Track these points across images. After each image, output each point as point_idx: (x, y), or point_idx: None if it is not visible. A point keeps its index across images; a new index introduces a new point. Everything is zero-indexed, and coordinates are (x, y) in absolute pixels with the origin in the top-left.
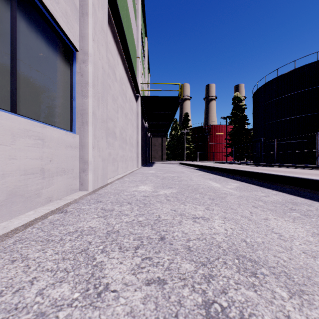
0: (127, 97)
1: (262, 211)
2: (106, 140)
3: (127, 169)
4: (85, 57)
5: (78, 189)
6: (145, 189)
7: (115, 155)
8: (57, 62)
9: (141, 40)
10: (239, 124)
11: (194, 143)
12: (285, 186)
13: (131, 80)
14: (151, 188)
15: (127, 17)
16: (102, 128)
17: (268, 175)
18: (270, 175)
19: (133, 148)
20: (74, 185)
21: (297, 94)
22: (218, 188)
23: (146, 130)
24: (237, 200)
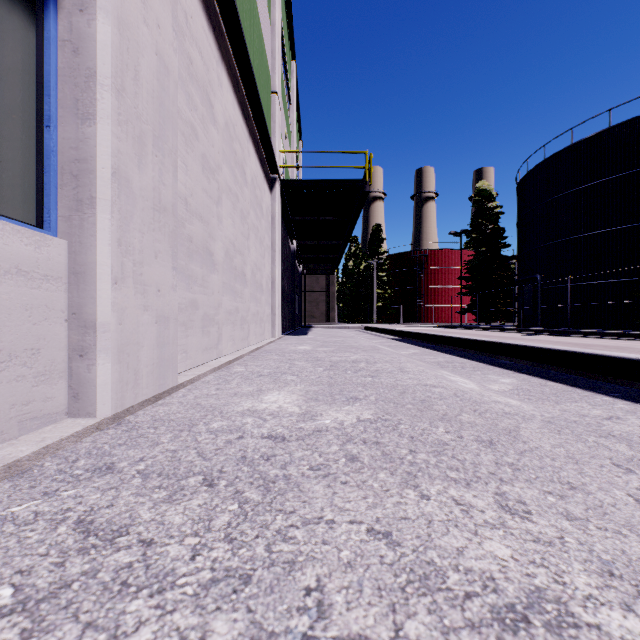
0: (248, 174)
1: None
2: (175, 265)
3: (248, 342)
4: None
5: (63, 413)
6: (280, 404)
7: (213, 308)
8: None
9: (283, 63)
10: (489, 247)
11: (392, 287)
12: None
13: (258, 140)
14: (299, 402)
15: None
16: (158, 229)
17: (594, 358)
18: (600, 358)
19: (263, 295)
20: (39, 401)
21: (616, 181)
22: (479, 396)
23: (294, 257)
24: (554, 438)
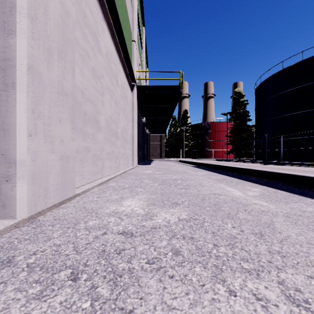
0: (119, 81)
1: None
2: (73, 127)
3: (119, 169)
4: None
5: None
6: (132, 207)
7: (99, 151)
8: None
9: (138, 27)
10: (241, 121)
11: (193, 141)
12: None
13: (125, 64)
14: (143, 206)
15: None
16: (62, 105)
17: (304, 178)
18: (308, 178)
19: (128, 144)
20: None
21: (305, 87)
22: (245, 200)
23: (144, 125)
24: (295, 229)
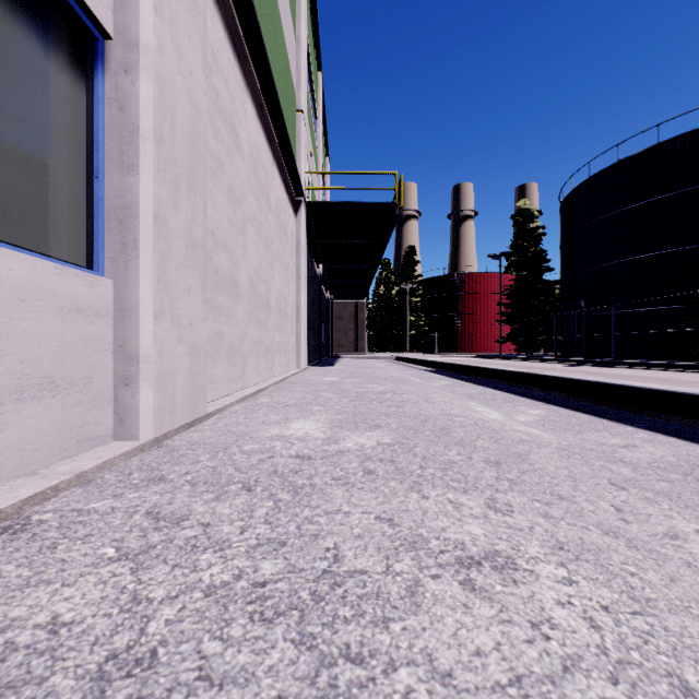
0: (272, 200)
1: (647, 502)
2: (205, 299)
3: (272, 373)
4: (131, 55)
5: (110, 436)
6: (306, 430)
7: (238, 338)
8: (32, 53)
9: (309, 76)
10: (530, 271)
11: (427, 314)
12: (670, 417)
13: (283, 163)
14: (324, 429)
15: (272, 7)
16: (191, 265)
17: (621, 388)
18: (627, 388)
19: (288, 324)
20: (92, 424)
21: (664, 201)
22: (500, 425)
23: (321, 283)
24: (561, 462)
